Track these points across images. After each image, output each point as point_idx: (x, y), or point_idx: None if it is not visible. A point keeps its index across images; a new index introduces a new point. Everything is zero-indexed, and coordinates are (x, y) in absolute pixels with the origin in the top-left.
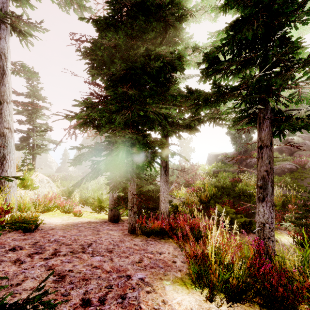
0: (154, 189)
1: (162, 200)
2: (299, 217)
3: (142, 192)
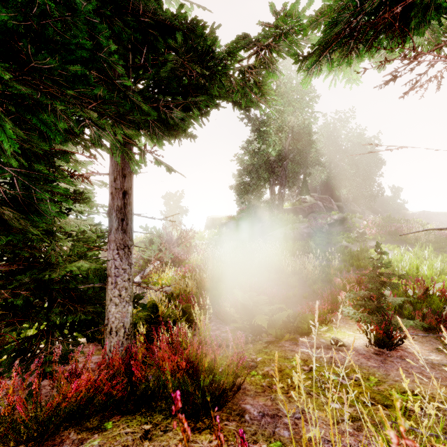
0: (91, 271)
1: (111, 298)
2: (368, 296)
3: (55, 281)
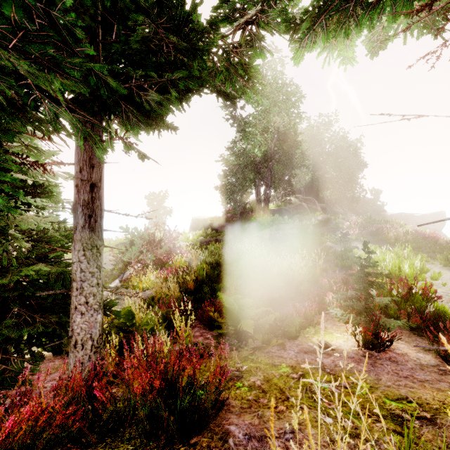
0: (52, 275)
1: (76, 306)
2: (355, 297)
3: (8, 287)
